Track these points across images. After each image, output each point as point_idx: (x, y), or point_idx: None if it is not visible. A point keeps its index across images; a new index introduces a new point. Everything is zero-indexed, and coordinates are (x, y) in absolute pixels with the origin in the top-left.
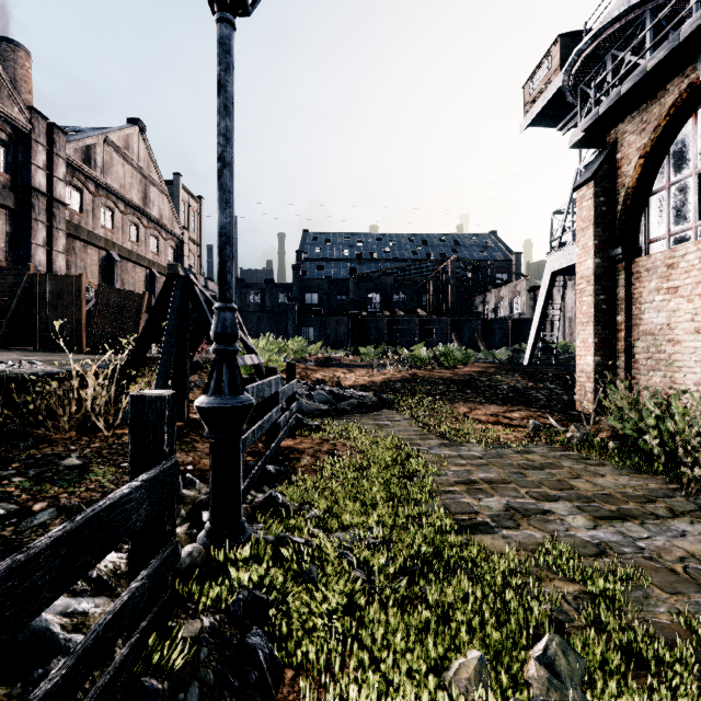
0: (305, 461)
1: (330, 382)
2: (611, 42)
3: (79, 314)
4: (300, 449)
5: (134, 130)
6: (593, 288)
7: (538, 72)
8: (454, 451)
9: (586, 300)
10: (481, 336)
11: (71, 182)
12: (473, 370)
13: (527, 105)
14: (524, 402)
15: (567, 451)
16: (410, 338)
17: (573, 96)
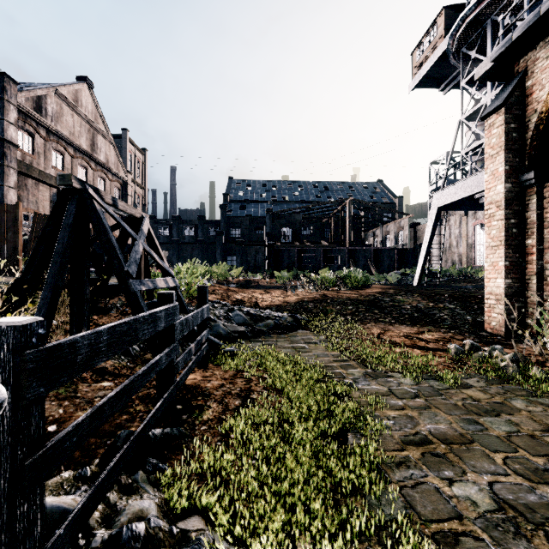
0: (209, 412)
1: (248, 303)
2: (492, 8)
3: (16, 240)
4: (207, 391)
5: (82, 87)
6: (504, 212)
7: (424, 41)
8: (383, 385)
9: (496, 224)
10: (373, 263)
11: (23, 127)
12: (375, 291)
13: (415, 69)
14: (431, 322)
15: (507, 384)
16: (315, 264)
17: (455, 59)
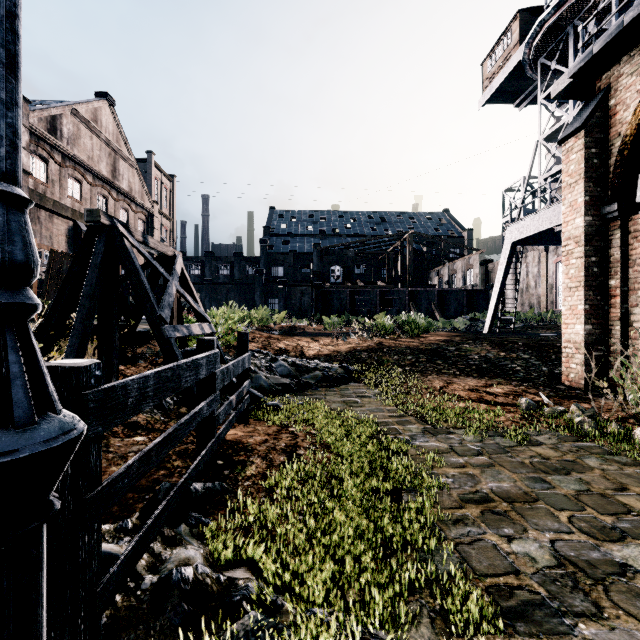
0: (252, 468)
1: (293, 352)
2: (574, 12)
3: None
4: (249, 446)
5: (102, 104)
6: (583, 249)
7: (497, 49)
8: (443, 442)
9: (574, 263)
10: (437, 306)
11: (36, 151)
12: (439, 339)
13: (485, 82)
14: (501, 374)
15: (582, 441)
16: (370, 308)
17: (532, 70)
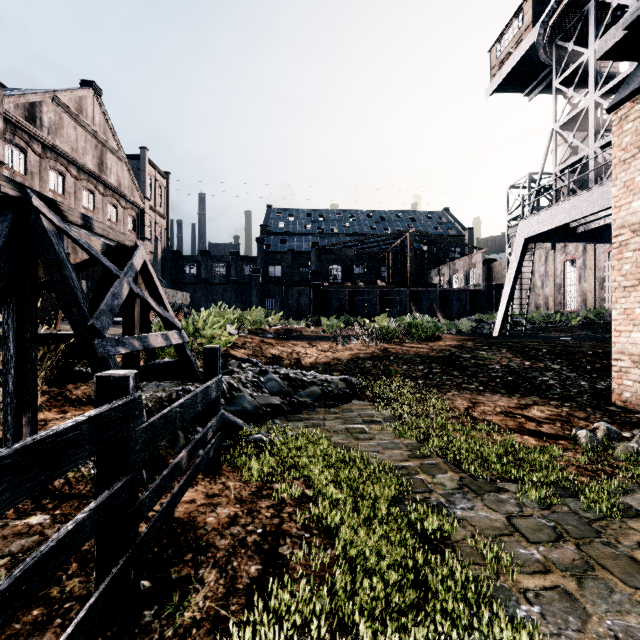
0: (197, 601)
1: (287, 360)
2: None
3: None
4: (203, 538)
5: (88, 93)
6: None
7: (506, 33)
8: (495, 511)
9: (631, 256)
10: (439, 307)
11: (12, 140)
12: (449, 344)
13: (494, 69)
14: (533, 390)
15: None
16: (370, 309)
17: (547, 54)
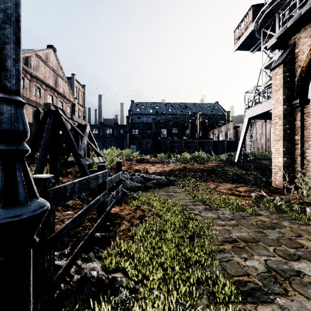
0: (123, 226)
1: (142, 171)
2: (278, 6)
3: None
4: (122, 216)
5: (50, 51)
6: (282, 121)
7: (241, 24)
8: (214, 214)
9: (278, 128)
10: (212, 149)
11: None
12: (213, 165)
13: (236, 40)
14: (243, 181)
15: (281, 214)
16: (180, 150)
17: (258, 34)
